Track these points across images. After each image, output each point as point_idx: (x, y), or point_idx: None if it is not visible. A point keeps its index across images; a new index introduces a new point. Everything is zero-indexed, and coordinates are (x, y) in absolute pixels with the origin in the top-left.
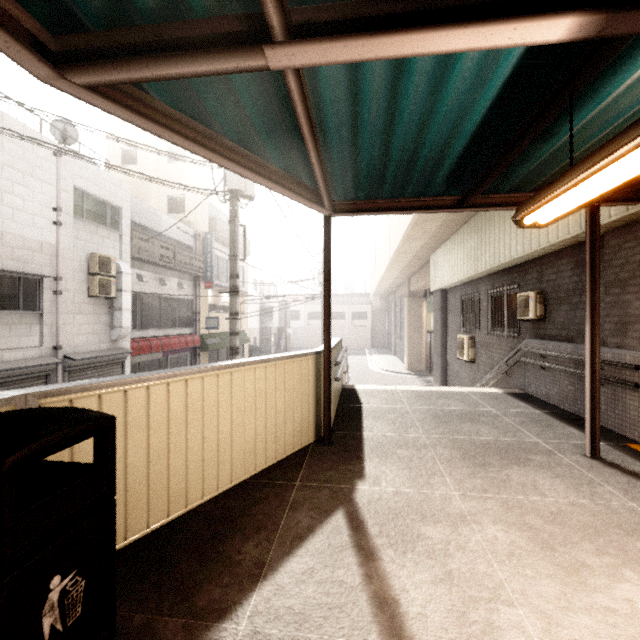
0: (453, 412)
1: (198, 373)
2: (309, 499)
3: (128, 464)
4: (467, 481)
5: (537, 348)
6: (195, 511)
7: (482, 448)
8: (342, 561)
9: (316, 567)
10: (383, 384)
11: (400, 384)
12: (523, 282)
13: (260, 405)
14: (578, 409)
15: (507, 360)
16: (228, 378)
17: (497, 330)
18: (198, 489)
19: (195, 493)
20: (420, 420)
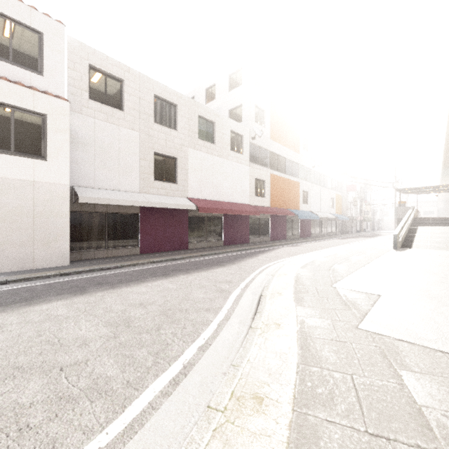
0: None
1: None
2: None
3: None
4: None
5: None
6: None
7: None
8: None
9: None
10: None
11: None
12: None
13: None
14: None
15: None
16: None
17: None
18: None
19: None
20: None
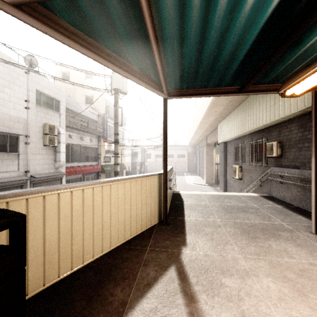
0: (233, 206)
1: (90, 185)
2: (155, 258)
3: (46, 240)
4: (246, 248)
5: (278, 172)
6: (88, 266)
7: (252, 227)
8: (174, 302)
9: (158, 306)
10: (193, 190)
11: (202, 190)
12: (269, 137)
13: (127, 203)
14: (302, 205)
15: (260, 178)
16: (108, 188)
17: (254, 162)
18: (90, 252)
19: (88, 255)
20: (215, 211)
